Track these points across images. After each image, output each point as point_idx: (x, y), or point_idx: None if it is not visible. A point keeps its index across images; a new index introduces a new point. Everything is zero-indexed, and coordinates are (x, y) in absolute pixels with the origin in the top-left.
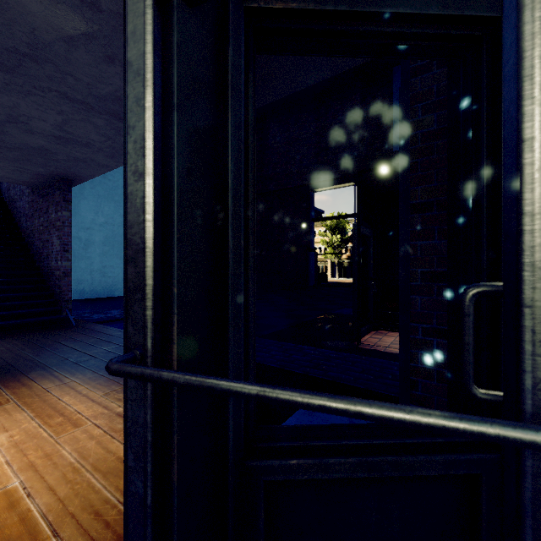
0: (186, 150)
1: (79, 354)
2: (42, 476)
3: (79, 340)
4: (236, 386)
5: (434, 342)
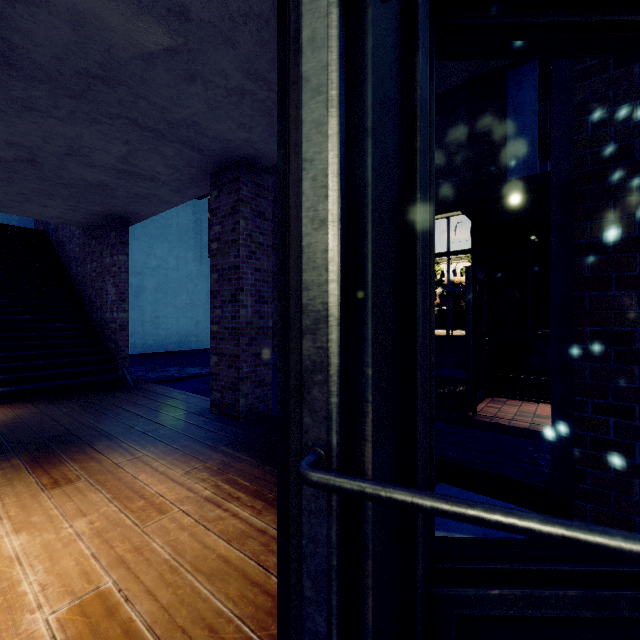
0: (378, 188)
1: (145, 422)
2: (137, 575)
3: (142, 404)
4: (522, 520)
5: (611, 423)
